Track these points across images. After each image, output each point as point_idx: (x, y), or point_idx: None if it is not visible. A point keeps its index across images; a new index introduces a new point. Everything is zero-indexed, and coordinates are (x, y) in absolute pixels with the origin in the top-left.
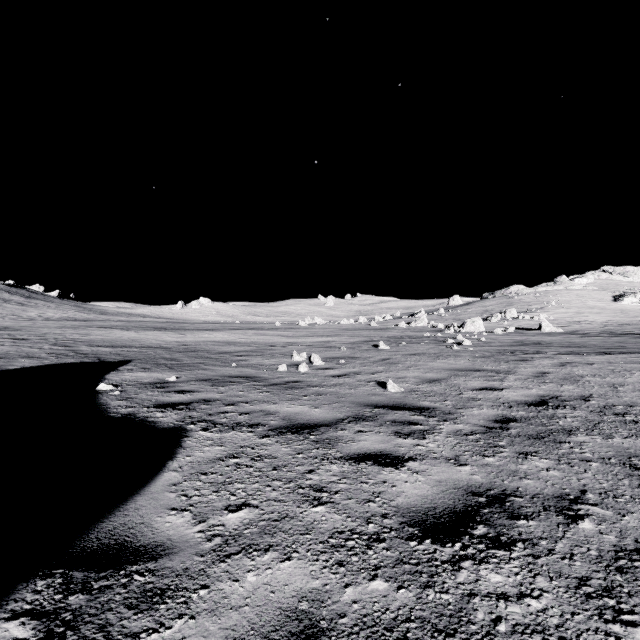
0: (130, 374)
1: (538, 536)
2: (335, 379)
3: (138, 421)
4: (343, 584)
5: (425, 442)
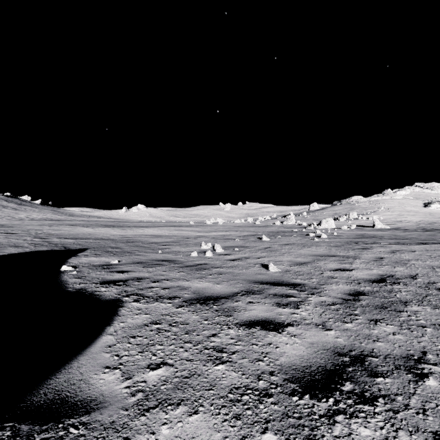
0: (86, 258)
1: (394, 392)
2: (231, 262)
3: (87, 294)
4: (240, 437)
5: (299, 311)
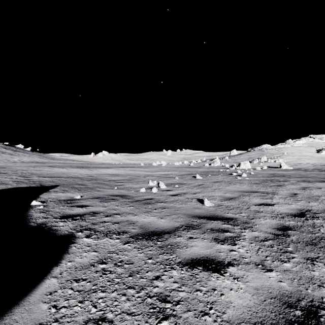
0: (54, 194)
1: None
2: (173, 197)
3: (46, 229)
4: None
5: (236, 247)
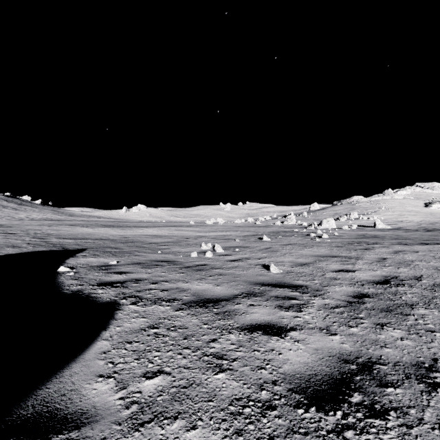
0: (84, 259)
1: (406, 404)
2: (232, 263)
3: (84, 296)
4: None
5: (302, 314)
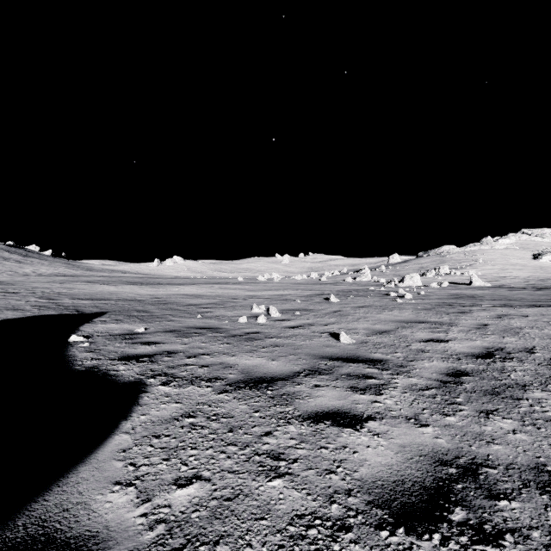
0: (103, 325)
1: (527, 524)
2: (291, 330)
3: (100, 375)
4: None
5: (382, 398)
